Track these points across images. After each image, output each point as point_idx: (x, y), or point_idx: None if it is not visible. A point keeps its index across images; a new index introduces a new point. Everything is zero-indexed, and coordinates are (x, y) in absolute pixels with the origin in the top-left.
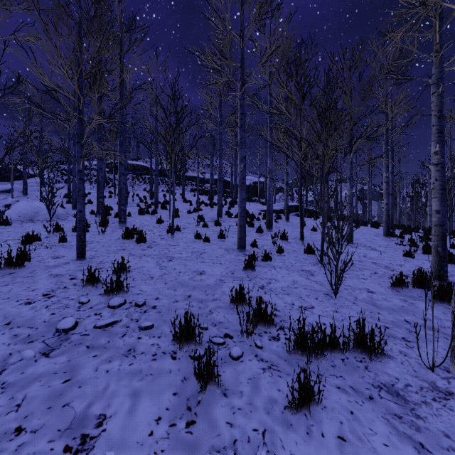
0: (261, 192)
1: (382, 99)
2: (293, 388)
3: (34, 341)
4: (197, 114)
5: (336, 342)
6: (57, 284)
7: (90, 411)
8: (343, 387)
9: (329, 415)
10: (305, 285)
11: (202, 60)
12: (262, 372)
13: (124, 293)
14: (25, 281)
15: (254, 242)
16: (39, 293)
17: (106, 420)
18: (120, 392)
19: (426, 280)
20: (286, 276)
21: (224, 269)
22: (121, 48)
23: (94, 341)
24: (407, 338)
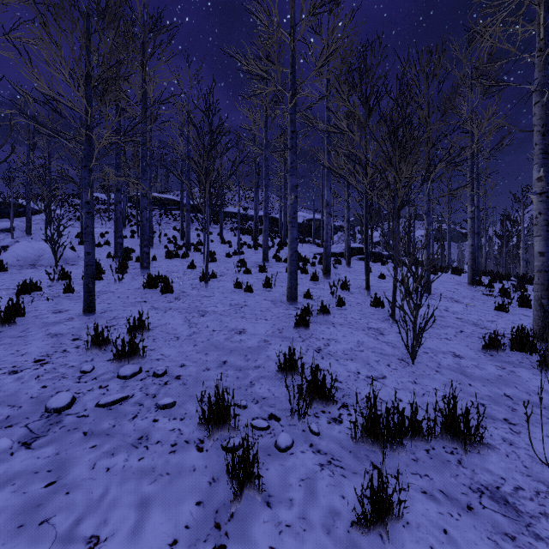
0: (316, 231)
1: (466, 116)
2: (363, 498)
3: (14, 425)
4: (238, 135)
5: (418, 426)
6: (55, 347)
7: (78, 532)
8: (430, 492)
9: (414, 536)
10: (373, 347)
11: (243, 64)
12: (320, 470)
13: (140, 359)
14: (14, 342)
15: (307, 293)
16: (29, 359)
17: (99, 545)
18: (123, 501)
19: (528, 341)
20: (349, 336)
21: (270, 326)
22: (143, 53)
23: (95, 425)
24: (511, 419)
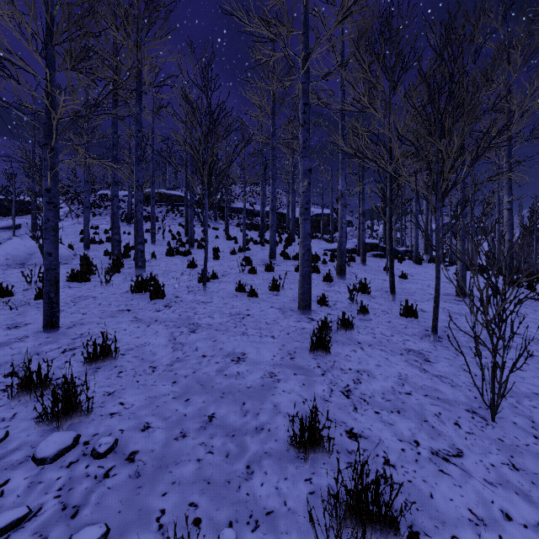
0: (324, 226)
1: (502, 92)
2: None
3: None
4: (243, 124)
5: None
6: None
7: None
8: None
9: None
10: (423, 387)
11: (245, 23)
12: None
13: (83, 417)
14: None
15: (322, 298)
16: None
17: None
18: None
19: None
20: (385, 365)
21: (278, 348)
22: (137, 30)
23: None
24: None
